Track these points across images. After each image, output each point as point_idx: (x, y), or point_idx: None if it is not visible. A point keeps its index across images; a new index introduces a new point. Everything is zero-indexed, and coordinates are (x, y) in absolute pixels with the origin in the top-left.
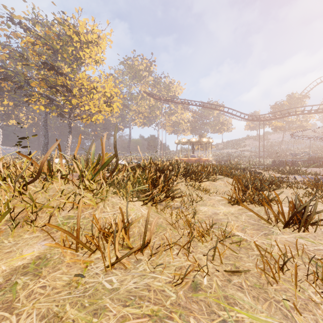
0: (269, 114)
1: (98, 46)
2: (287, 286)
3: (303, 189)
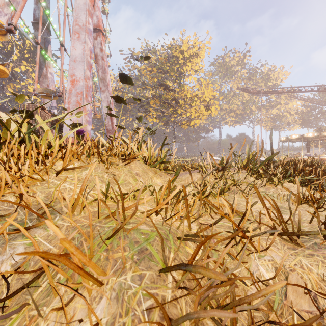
0: None
1: (198, 57)
2: None
3: None
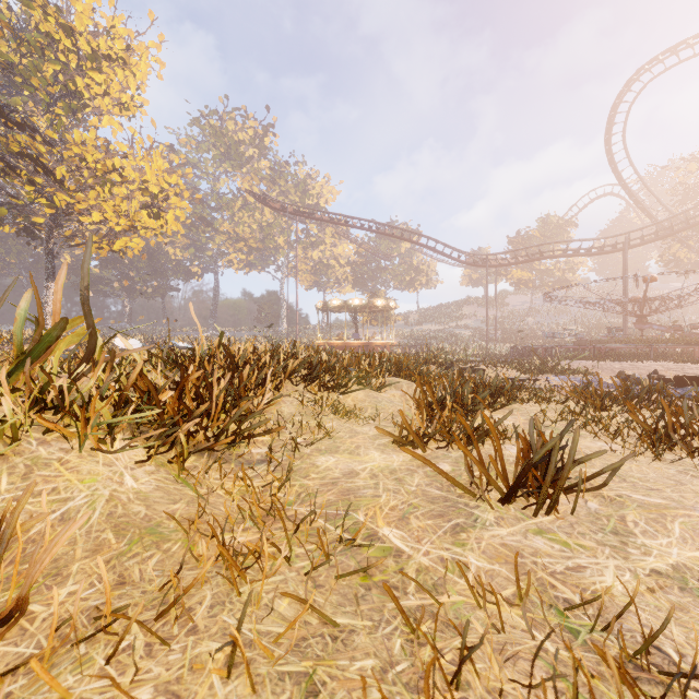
0: (505, 253)
1: (126, 69)
2: None
3: (560, 403)
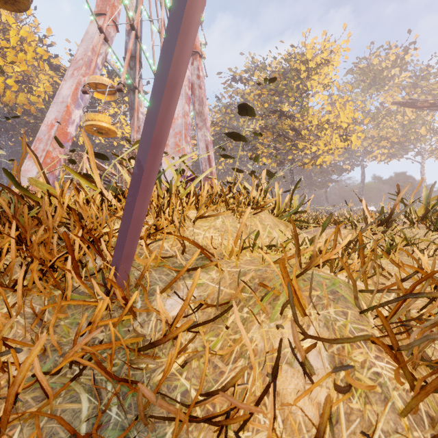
0: None
1: (328, 65)
2: None
3: None
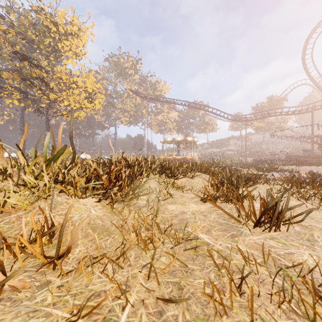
0: (250, 114)
1: (78, 38)
2: (242, 318)
3: (279, 184)
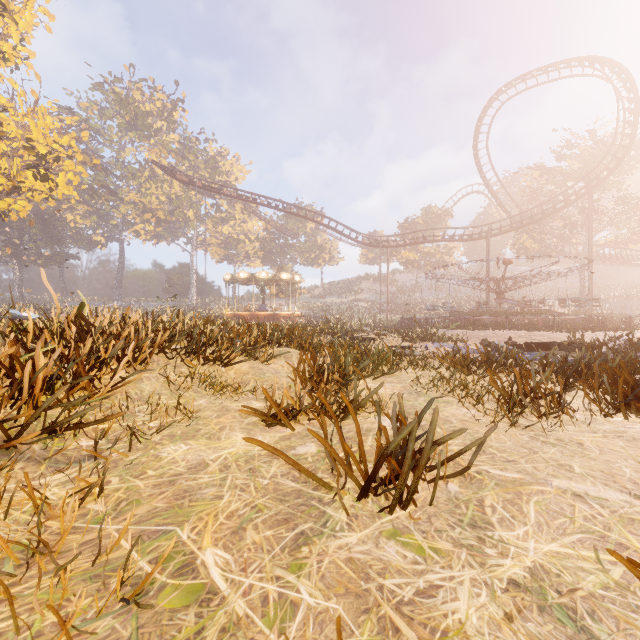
0: (395, 236)
1: (6, 15)
2: None
3: (434, 369)
